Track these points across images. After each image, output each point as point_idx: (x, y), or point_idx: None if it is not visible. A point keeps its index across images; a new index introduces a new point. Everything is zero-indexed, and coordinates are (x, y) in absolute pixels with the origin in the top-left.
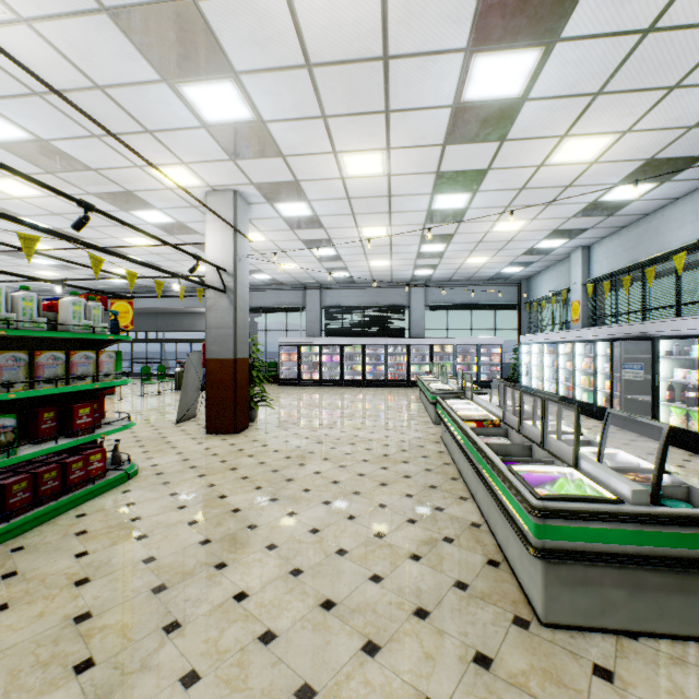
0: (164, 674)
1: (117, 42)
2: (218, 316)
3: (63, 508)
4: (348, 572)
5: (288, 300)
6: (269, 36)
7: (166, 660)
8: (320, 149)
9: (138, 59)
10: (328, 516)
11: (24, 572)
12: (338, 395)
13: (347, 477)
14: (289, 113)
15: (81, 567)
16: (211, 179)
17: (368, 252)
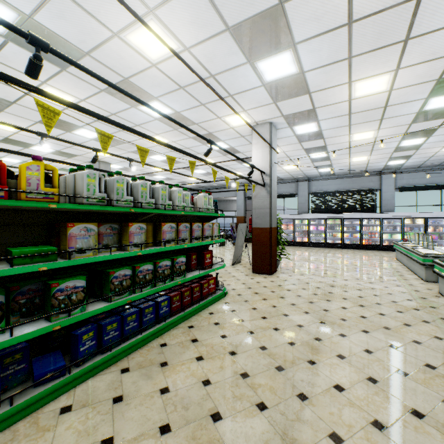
0: (315, 428)
1: (229, 46)
2: (260, 201)
3: (202, 308)
4: (419, 391)
5: (285, 190)
6: (326, 11)
7: (311, 419)
8: (339, 82)
9: (237, 53)
10: (372, 341)
11: (200, 340)
12: (325, 254)
13: (371, 315)
14: (324, 61)
15: (227, 344)
16: (257, 118)
17: (352, 152)
